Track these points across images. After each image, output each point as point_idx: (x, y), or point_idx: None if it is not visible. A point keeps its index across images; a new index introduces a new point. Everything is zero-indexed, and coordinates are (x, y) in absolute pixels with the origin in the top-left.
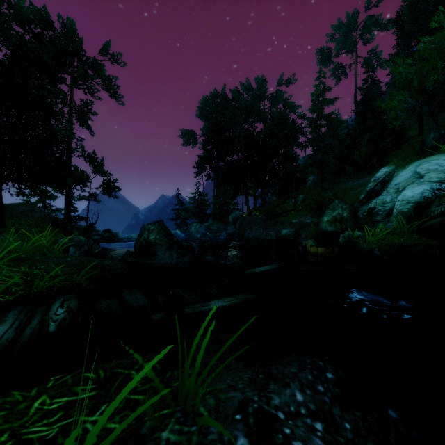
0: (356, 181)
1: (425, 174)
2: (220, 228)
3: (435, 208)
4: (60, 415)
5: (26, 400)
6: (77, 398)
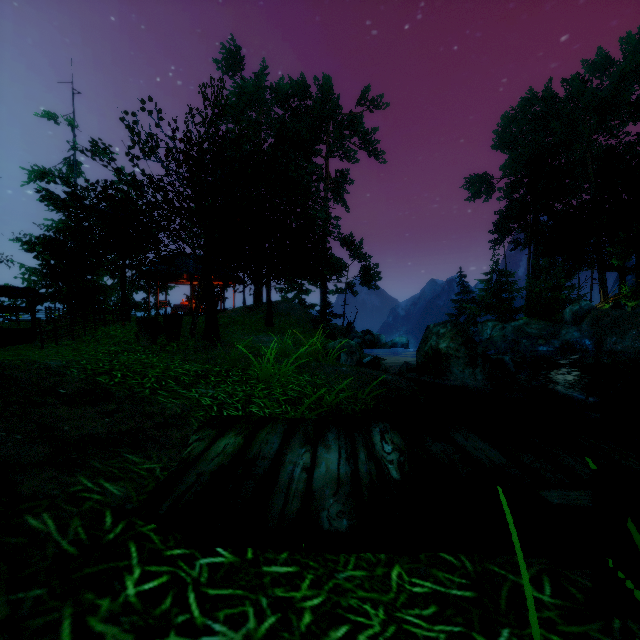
0: None
1: None
2: (545, 331)
3: None
4: (433, 610)
5: (379, 563)
6: (446, 591)
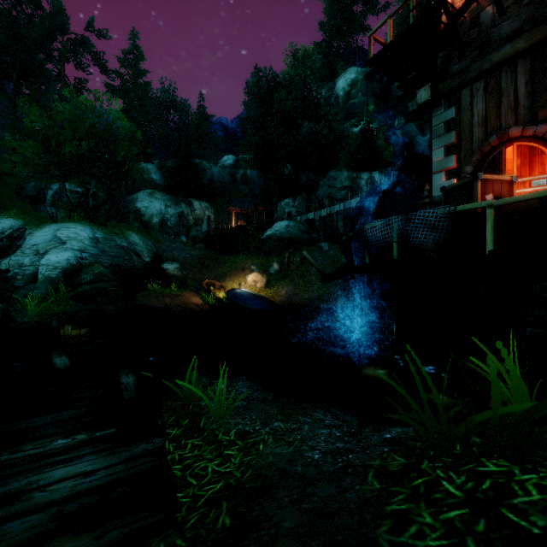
0: None
1: (68, 241)
2: None
3: (85, 276)
4: None
5: None
6: None
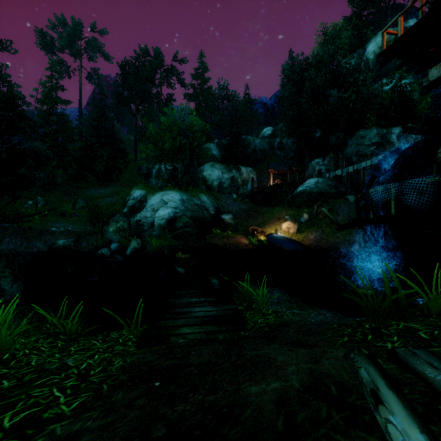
0: (98, 190)
1: (168, 202)
2: None
3: (178, 223)
4: None
5: None
6: None
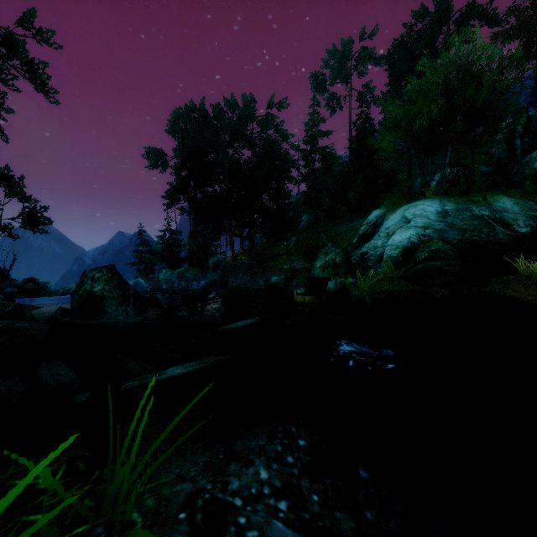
0: (350, 223)
1: (412, 219)
2: (198, 275)
3: (420, 253)
4: None
5: None
6: None
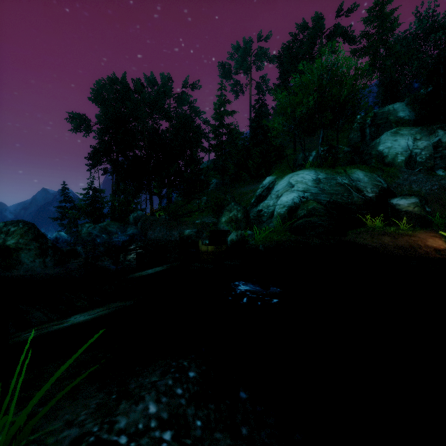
0: (250, 186)
1: (295, 184)
2: (119, 229)
3: (301, 211)
4: None
5: None
6: None
